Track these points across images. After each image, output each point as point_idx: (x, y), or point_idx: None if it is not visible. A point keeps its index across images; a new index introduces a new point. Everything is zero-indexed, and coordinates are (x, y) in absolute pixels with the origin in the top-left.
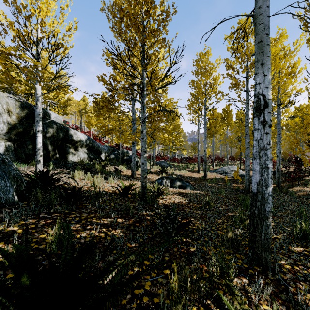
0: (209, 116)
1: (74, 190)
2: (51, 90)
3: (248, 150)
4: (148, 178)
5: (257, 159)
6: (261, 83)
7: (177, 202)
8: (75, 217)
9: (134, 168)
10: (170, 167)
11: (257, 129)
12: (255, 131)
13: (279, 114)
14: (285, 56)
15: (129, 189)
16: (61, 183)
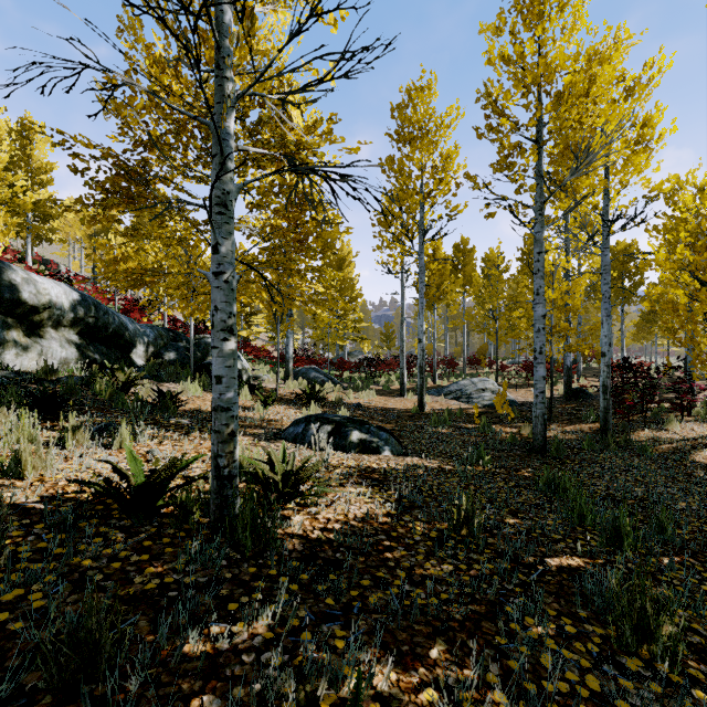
0: (427, 260)
1: None
2: None
3: (543, 338)
4: (267, 417)
5: None
6: None
7: (357, 518)
8: None
9: None
10: (331, 384)
11: None
12: None
13: (607, 246)
14: (627, 96)
15: (159, 488)
16: None
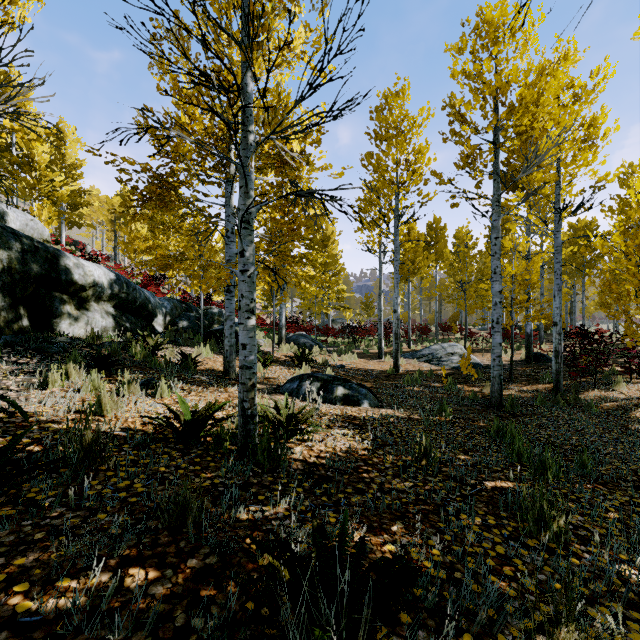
0: (402, 238)
1: None
2: None
3: (499, 310)
4: (267, 376)
5: None
6: None
7: (342, 450)
8: None
9: (231, 354)
10: (318, 348)
11: None
12: None
13: (559, 229)
14: (575, 101)
15: (202, 423)
16: None
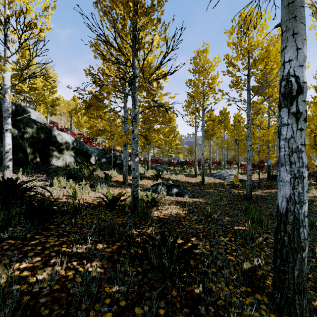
0: (207, 119)
1: (44, 204)
2: (22, 80)
3: (250, 154)
4: (142, 184)
5: (286, 165)
6: (292, 60)
7: (174, 213)
8: (37, 244)
9: (126, 174)
10: (166, 172)
11: (286, 123)
12: (283, 127)
13: None
14: None
15: (117, 200)
16: (32, 194)
